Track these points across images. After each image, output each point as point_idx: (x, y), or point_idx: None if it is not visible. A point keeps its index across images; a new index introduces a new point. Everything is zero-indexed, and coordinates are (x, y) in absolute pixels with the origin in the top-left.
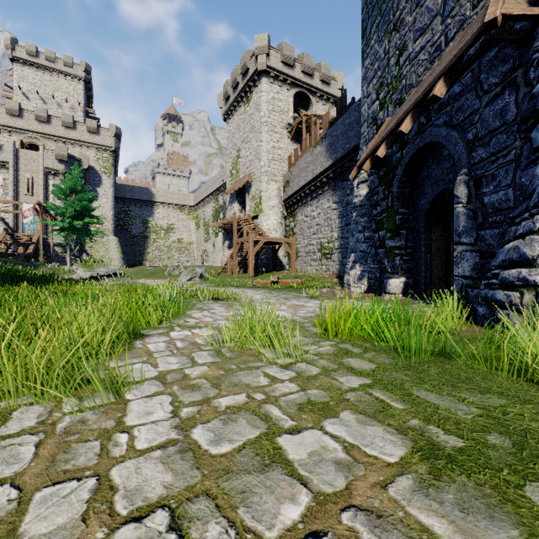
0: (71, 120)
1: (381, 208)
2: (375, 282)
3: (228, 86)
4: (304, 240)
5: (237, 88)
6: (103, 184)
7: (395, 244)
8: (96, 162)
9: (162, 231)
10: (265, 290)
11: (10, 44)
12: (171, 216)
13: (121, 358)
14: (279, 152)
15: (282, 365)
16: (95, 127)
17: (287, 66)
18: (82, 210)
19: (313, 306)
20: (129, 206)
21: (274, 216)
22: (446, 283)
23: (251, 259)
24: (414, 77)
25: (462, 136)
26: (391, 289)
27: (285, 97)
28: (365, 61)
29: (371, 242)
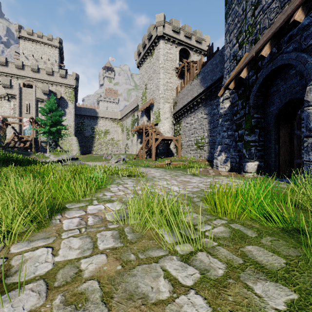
0: (51, 70)
1: (240, 115)
2: (235, 164)
3: (140, 47)
4: (186, 138)
5: (145, 47)
6: (68, 106)
7: (251, 139)
8: (65, 94)
9: (102, 133)
10: (162, 169)
11: (18, 29)
12: (107, 125)
13: (31, 239)
14: (170, 85)
15: (182, 255)
16: (64, 74)
17: (175, 32)
18: (55, 122)
19: (197, 182)
20: (83, 119)
21: (168, 124)
22: (290, 165)
23: (153, 150)
24: (267, 21)
25: (311, 56)
26: (248, 169)
27: (174, 51)
28: (228, 19)
29: (233, 138)
